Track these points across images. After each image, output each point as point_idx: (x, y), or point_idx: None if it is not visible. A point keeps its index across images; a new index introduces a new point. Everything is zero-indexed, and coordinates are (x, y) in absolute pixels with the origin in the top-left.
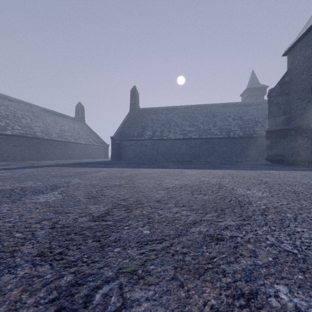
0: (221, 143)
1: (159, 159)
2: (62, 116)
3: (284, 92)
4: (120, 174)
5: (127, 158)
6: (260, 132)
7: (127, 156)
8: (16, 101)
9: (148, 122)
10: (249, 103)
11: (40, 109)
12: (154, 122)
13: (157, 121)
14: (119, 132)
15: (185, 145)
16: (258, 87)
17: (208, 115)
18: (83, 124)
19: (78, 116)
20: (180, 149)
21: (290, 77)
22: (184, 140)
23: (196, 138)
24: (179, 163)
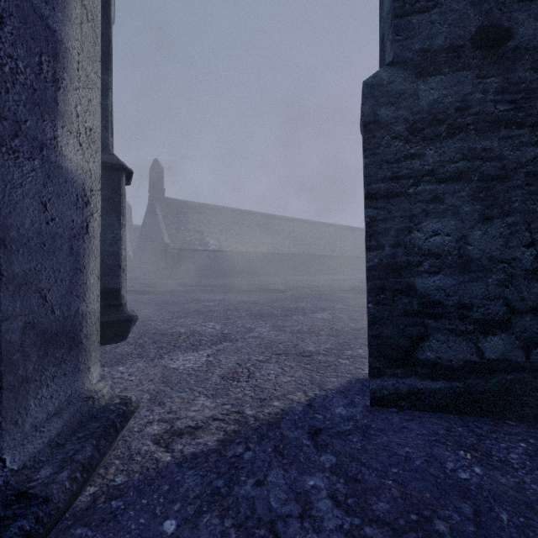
0: None
1: None
2: (356, 230)
3: None
4: None
5: None
6: None
7: None
8: (326, 225)
9: None
10: None
11: (340, 228)
12: None
13: None
14: None
15: None
16: None
17: None
18: None
19: None
20: None
21: None
22: None
23: None
24: None
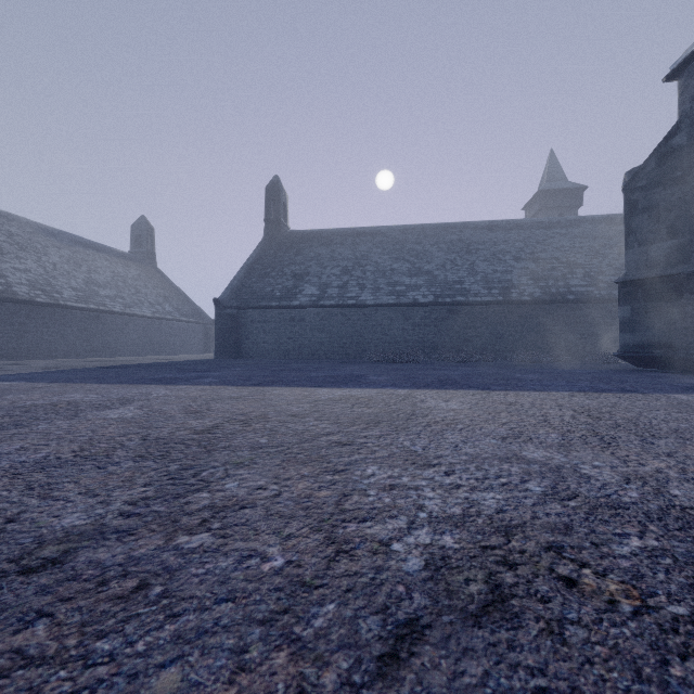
0: (488, 316)
1: (337, 356)
2: (96, 248)
3: (671, 177)
4: (180, 421)
5: (256, 353)
6: (583, 289)
7: (257, 347)
8: None
9: (310, 264)
10: (551, 222)
11: (33, 229)
12: (324, 264)
13: (331, 262)
14: (237, 289)
15: (402, 319)
16: (565, 188)
17: (456, 249)
18: (152, 269)
19: (139, 251)
20: (389, 330)
21: (690, 134)
22: (399, 307)
23: (429, 302)
24: (389, 365)
